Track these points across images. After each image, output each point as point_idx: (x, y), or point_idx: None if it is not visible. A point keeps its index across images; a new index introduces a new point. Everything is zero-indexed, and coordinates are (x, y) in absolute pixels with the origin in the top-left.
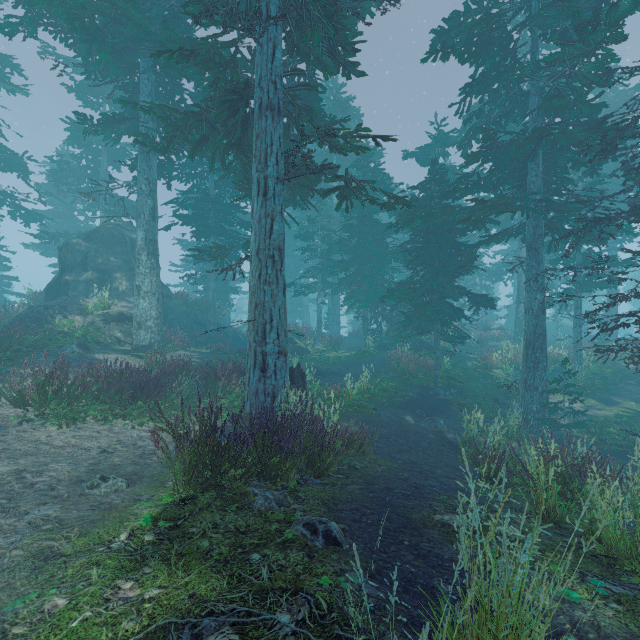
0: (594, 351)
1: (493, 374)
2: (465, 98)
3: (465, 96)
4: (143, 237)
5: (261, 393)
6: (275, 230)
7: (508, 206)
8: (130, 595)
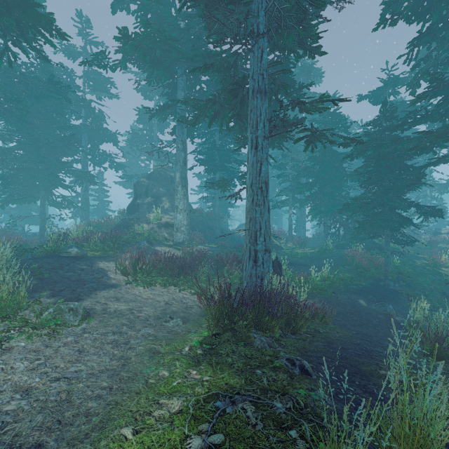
0: None
1: (442, 272)
2: (413, 49)
3: (413, 47)
4: (179, 176)
5: (254, 276)
6: (263, 170)
7: None
8: (196, 377)
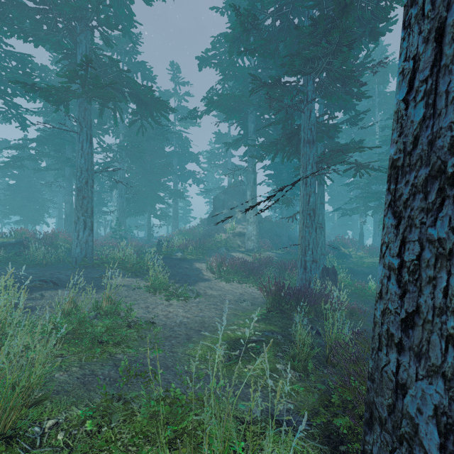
0: None
1: None
2: None
3: None
4: (250, 194)
5: (303, 279)
6: (311, 201)
7: None
8: (256, 325)
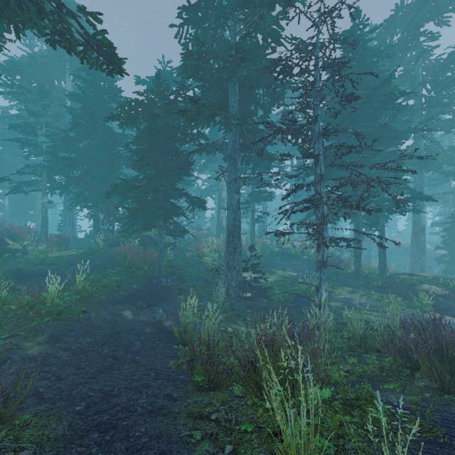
0: (274, 235)
1: (204, 260)
2: (183, 25)
3: (183, 23)
4: None
5: None
6: None
7: (217, 111)
8: None
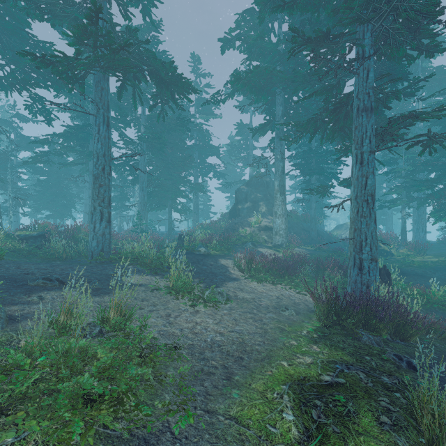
0: None
1: None
2: None
3: None
4: (278, 184)
5: (358, 283)
6: (368, 184)
7: None
8: (316, 349)
